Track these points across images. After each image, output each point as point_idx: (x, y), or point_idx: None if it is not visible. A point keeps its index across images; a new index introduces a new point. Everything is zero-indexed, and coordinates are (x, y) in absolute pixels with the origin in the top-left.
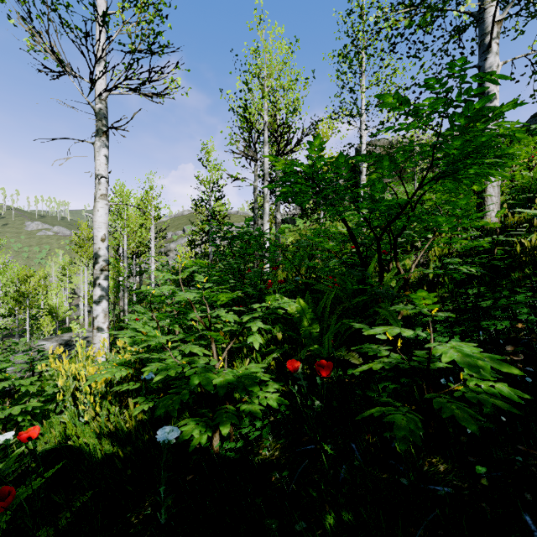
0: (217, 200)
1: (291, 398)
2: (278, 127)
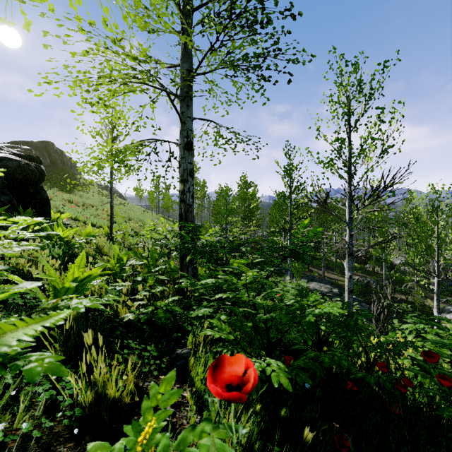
0: None
1: None
2: None
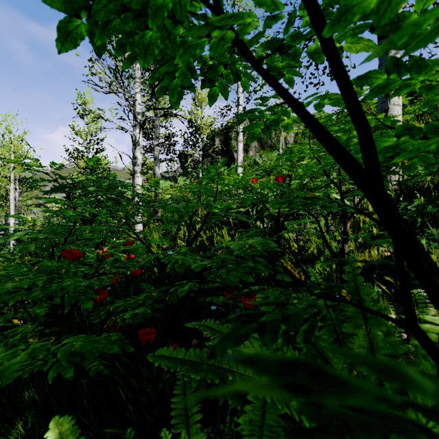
0: (96, 152)
1: None
2: None
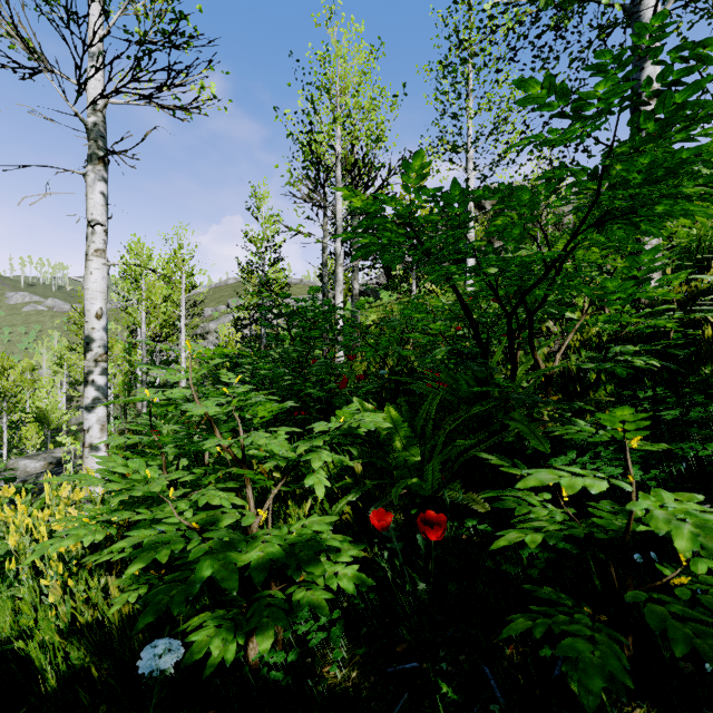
0: (273, 263)
1: (377, 570)
2: (355, 160)
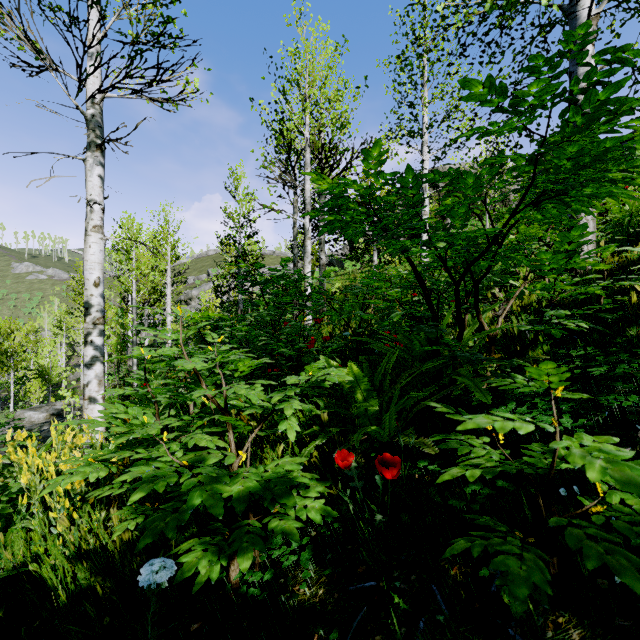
0: (249, 237)
1: (341, 505)
2: (322, 145)
